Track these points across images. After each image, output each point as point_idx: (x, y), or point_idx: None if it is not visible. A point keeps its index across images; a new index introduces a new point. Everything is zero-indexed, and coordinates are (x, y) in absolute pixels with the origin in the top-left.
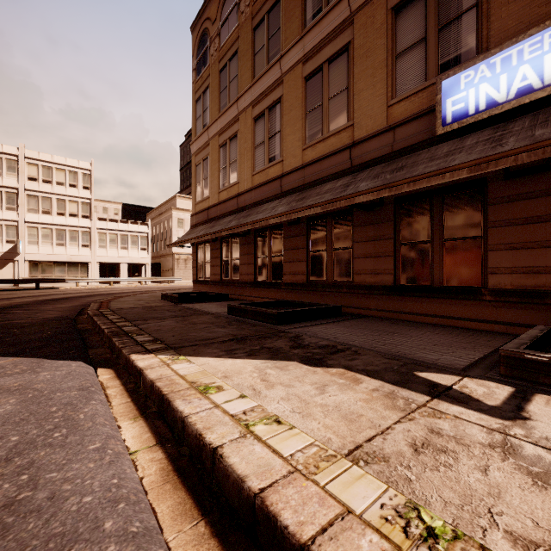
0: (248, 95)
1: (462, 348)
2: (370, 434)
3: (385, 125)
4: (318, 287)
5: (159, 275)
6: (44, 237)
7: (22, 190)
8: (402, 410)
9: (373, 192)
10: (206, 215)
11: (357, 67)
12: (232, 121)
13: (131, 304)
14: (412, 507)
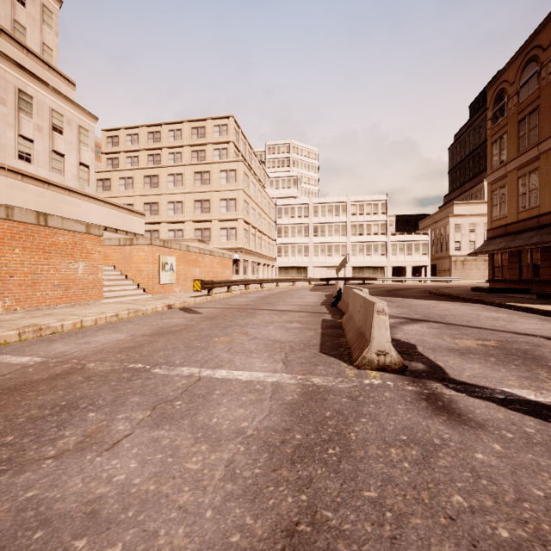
0: (549, 141)
1: None
2: None
3: None
4: None
5: (434, 276)
6: (359, 250)
7: (349, 223)
8: None
9: None
10: (503, 230)
11: None
12: (532, 160)
13: (456, 292)
14: None
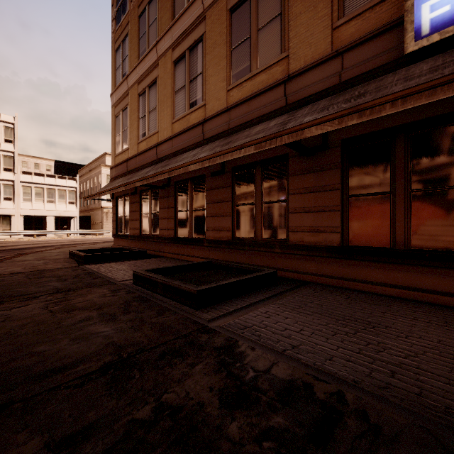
0: (167, 37)
1: None
2: None
3: (329, 52)
4: (245, 246)
5: (89, 228)
6: None
7: None
8: None
9: (332, 120)
10: (125, 167)
11: None
12: (152, 67)
13: (21, 266)
14: None
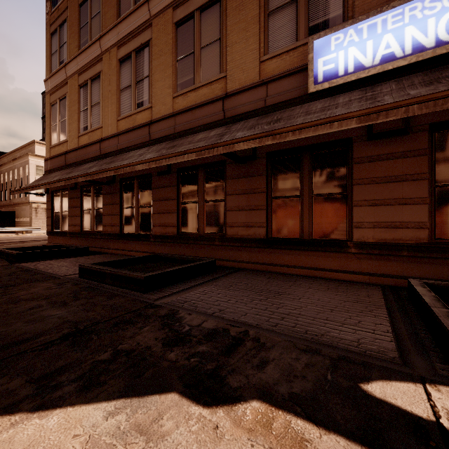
0: (112, 34)
1: (359, 312)
2: None
3: (257, 80)
4: (189, 240)
5: (13, 225)
6: None
7: None
8: None
9: (254, 139)
10: (63, 160)
11: (230, 19)
12: (95, 61)
13: None
14: None
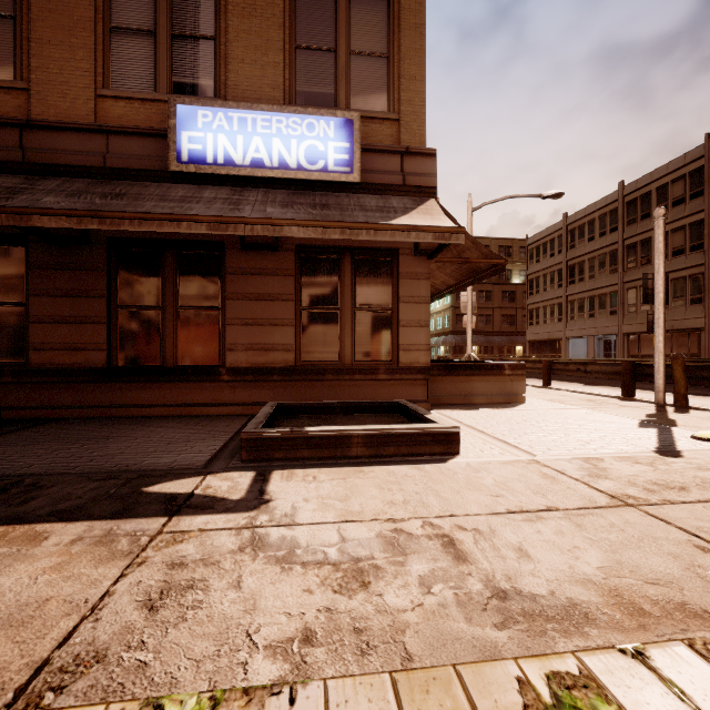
0: None
1: (202, 440)
2: (68, 626)
3: (92, 121)
4: None
5: None
6: None
7: None
8: (127, 554)
9: (70, 216)
10: None
11: None
12: None
13: None
14: (152, 709)
